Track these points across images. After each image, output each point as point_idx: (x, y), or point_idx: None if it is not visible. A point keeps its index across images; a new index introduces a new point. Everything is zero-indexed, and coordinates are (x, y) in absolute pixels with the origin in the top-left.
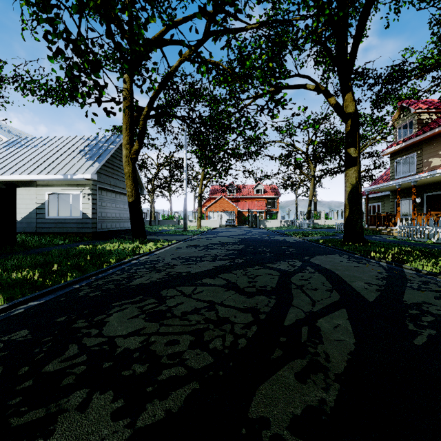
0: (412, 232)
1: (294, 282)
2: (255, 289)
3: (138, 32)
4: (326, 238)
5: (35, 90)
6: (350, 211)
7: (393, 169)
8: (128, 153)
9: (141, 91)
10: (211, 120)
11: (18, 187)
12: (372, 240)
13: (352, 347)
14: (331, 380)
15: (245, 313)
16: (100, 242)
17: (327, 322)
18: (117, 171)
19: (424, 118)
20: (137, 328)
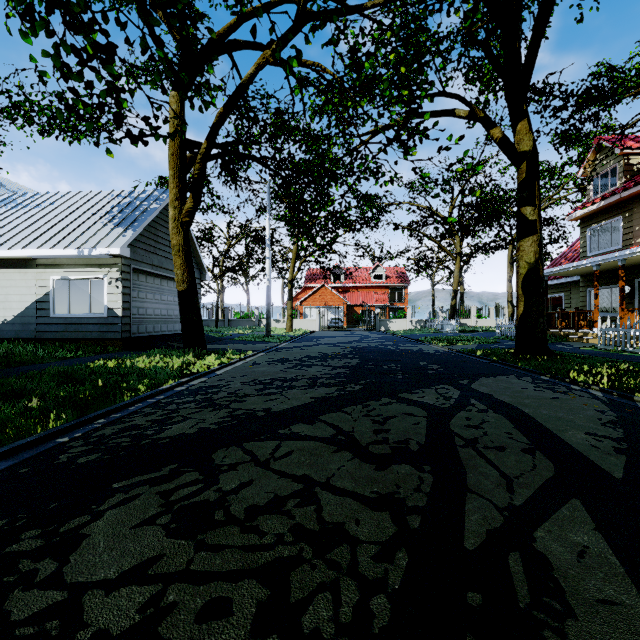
0: (623, 338)
1: (458, 433)
2: (389, 449)
3: None
4: (486, 347)
5: (32, 116)
6: (526, 305)
7: (584, 241)
8: (177, 214)
9: (191, 107)
10: (308, 164)
11: (9, 269)
12: (559, 350)
13: None
14: None
15: (377, 510)
16: (133, 354)
17: (556, 538)
18: (163, 244)
19: (635, 162)
20: (144, 557)
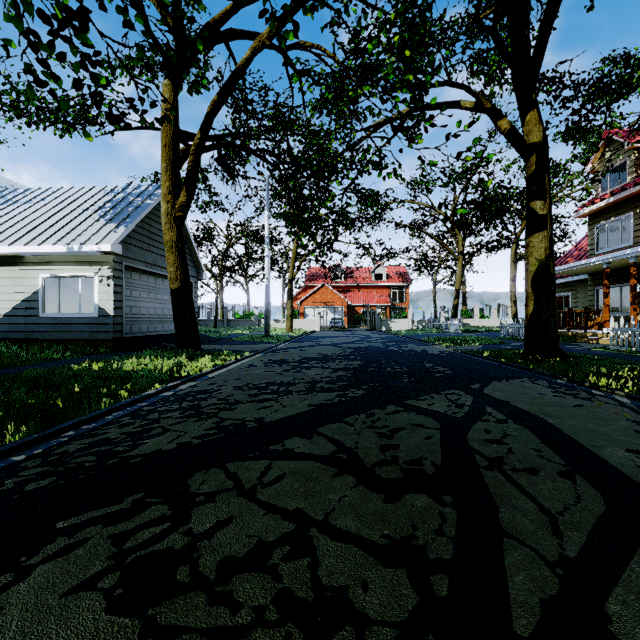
0: (637, 339)
1: (478, 450)
2: (399, 471)
3: None
4: (492, 347)
5: (18, 106)
6: (536, 304)
7: (592, 239)
8: (170, 208)
9: (179, 87)
10: (307, 157)
11: None
12: (570, 351)
13: None
14: None
15: (390, 566)
16: (123, 355)
17: (638, 616)
18: (158, 241)
19: None
20: None
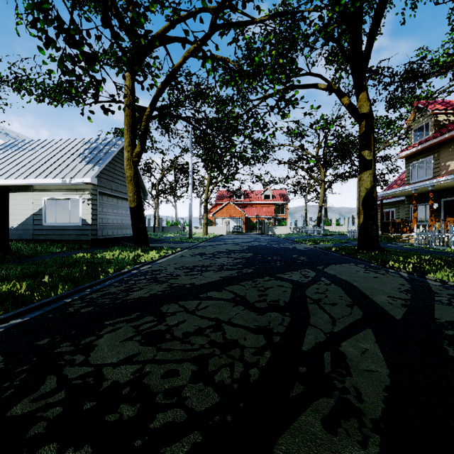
0: (430, 239)
1: (309, 296)
2: (266, 304)
3: (137, 21)
4: (339, 245)
5: (31, 89)
6: (364, 217)
7: (408, 173)
8: (130, 156)
9: (142, 88)
10: (218, 121)
11: (14, 192)
12: (387, 247)
13: (387, 380)
14: (367, 429)
15: (256, 334)
16: (100, 250)
17: (352, 346)
18: (119, 175)
19: (442, 119)
20: (130, 354)
